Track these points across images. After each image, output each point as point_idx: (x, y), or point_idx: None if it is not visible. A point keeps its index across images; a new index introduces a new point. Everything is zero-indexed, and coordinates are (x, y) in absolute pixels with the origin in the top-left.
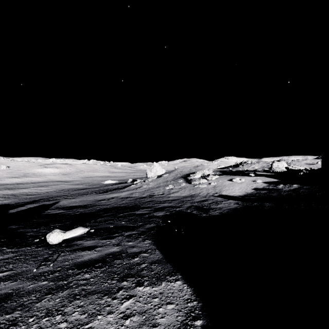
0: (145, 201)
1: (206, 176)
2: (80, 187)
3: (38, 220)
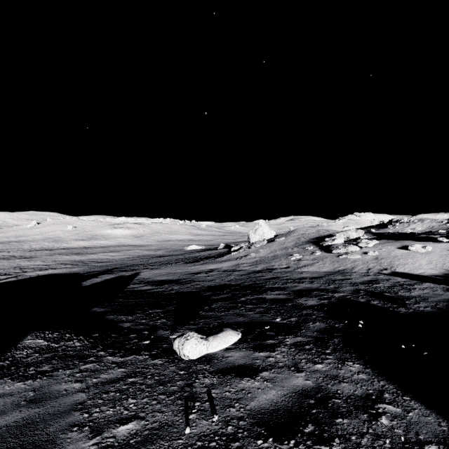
0: (265, 277)
1: (351, 240)
2: (158, 253)
3: (126, 301)
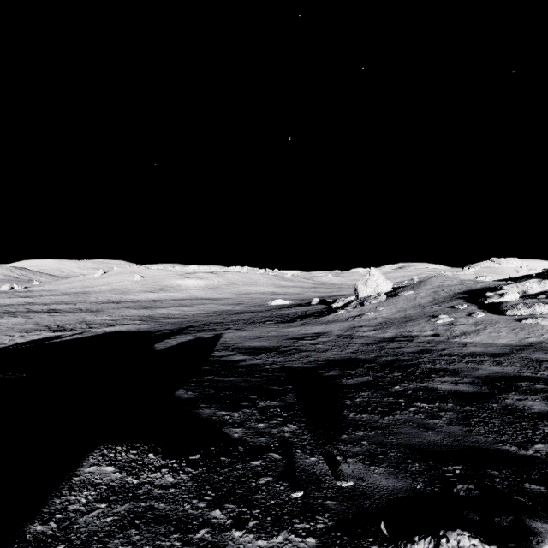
0: (408, 350)
1: (527, 296)
2: (236, 309)
3: (218, 379)
